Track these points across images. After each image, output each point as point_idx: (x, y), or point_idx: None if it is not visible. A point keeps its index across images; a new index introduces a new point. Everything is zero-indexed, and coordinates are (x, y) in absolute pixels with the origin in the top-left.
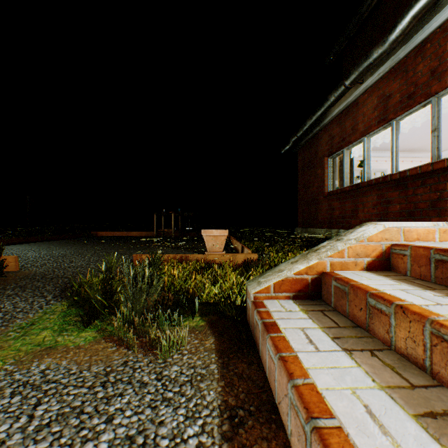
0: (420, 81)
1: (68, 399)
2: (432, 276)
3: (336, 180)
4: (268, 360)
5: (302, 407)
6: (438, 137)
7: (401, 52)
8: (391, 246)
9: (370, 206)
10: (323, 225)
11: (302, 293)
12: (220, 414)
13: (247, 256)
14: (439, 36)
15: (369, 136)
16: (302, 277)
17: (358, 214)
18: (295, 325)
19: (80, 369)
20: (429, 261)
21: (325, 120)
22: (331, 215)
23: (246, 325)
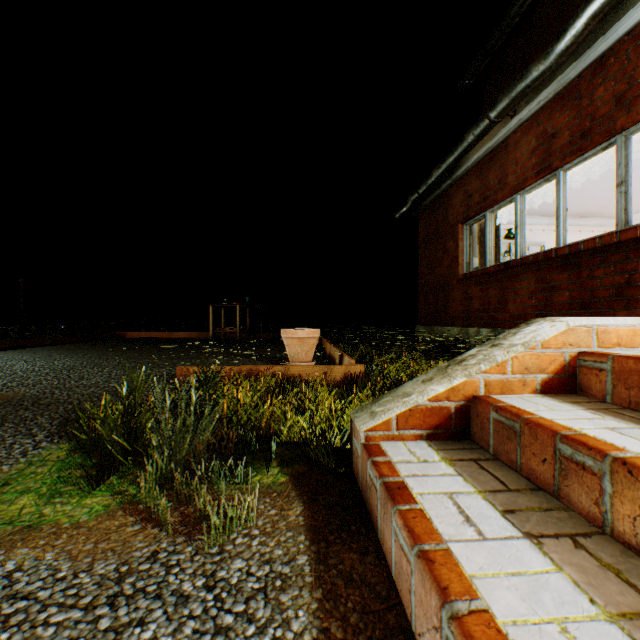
0: (599, 112)
1: (45, 635)
2: None
3: (474, 257)
4: (396, 552)
5: None
6: (626, 194)
7: (572, 70)
8: (579, 355)
9: (525, 294)
10: (456, 321)
11: (441, 430)
12: None
13: (349, 368)
14: (629, 46)
15: (524, 192)
16: (441, 405)
17: (508, 306)
18: (436, 487)
19: (74, 569)
20: None
21: (459, 170)
22: (468, 308)
23: (353, 480)
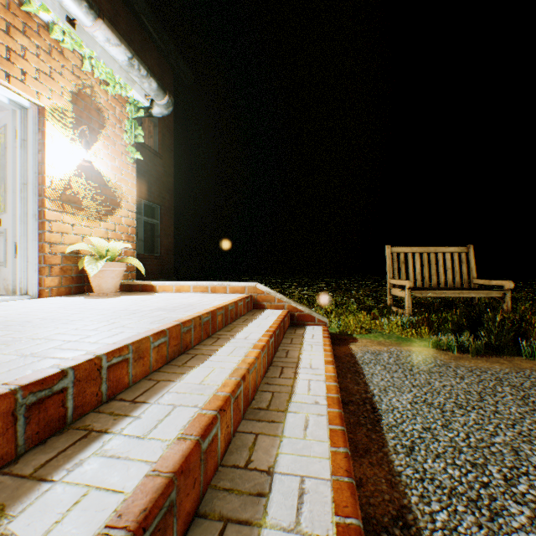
0: None
1: None
2: (23, 442)
3: None
4: None
5: (346, 436)
6: None
7: None
8: None
9: None
10: None
11: None
12: (420, 529)
13: None
14: None
15: None
16: None
17: None
18: None
19: None
20: (16, 417)
21: None
22: None
23: None
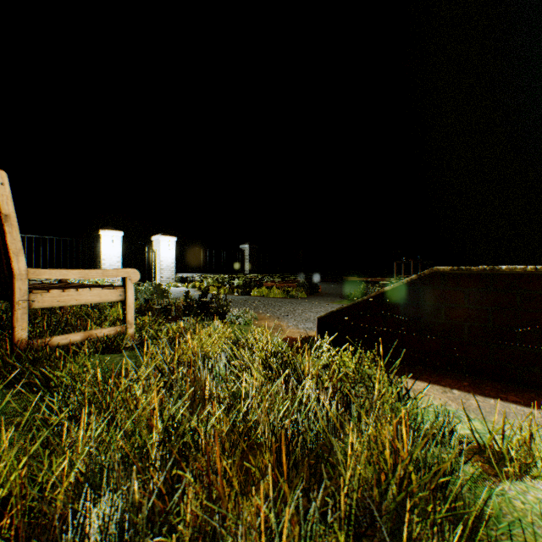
0: None
1: None
2: None
3: None
4: None
5: None
6: None
7: None
8: None
9: None
10: None
11: None
12: None
13: None
14: None
15: None
16: None
17: None
18: None
19: None
20: None
21: None
22: None
23: None
